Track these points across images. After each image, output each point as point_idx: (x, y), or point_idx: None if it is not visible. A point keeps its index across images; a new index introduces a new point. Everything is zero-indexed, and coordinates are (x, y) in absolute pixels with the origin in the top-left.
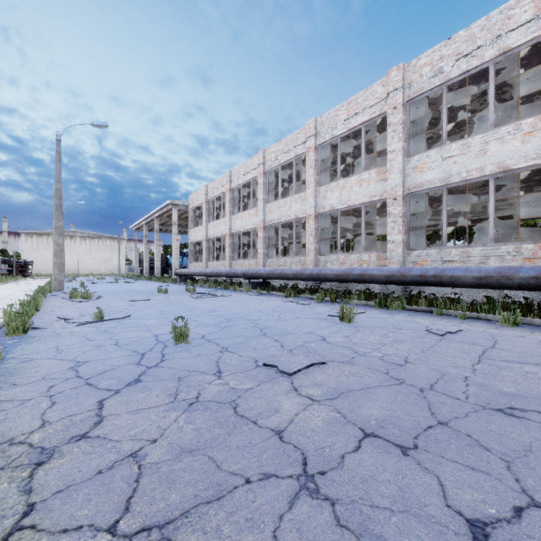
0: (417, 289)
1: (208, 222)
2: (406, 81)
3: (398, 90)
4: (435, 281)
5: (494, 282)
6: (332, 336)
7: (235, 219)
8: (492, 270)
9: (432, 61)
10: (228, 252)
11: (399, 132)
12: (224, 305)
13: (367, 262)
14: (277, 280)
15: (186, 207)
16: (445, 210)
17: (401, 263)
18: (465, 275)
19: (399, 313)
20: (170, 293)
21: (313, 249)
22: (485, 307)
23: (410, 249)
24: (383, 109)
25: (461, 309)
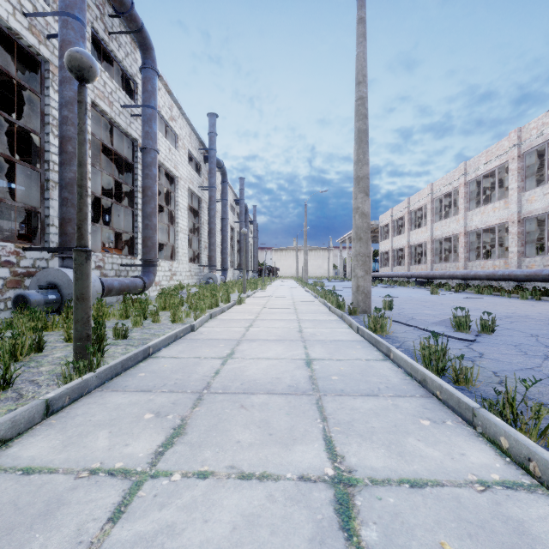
0: (528, 285)
1: (393, 237)
2: (521, 139)
3: (515, 147)
4: (508, 278)
5: (532, 278)
6: (414, 296)
7: (412, 234)
8: (532, 272)
9: (537, 126)
10: (407, 259)
11: (515, 176)
12: (386, 290)
13: (498, 266)
14: (440, 280)
15: (377, 225)
16: (547, 230)
17: (517, 267)
18: (520, 274)
19: (481, 295)
20: None
21: (462, 257)
22: (530, 292)
23: (525, 257)
24: (508, 158)
25: (520, 294)
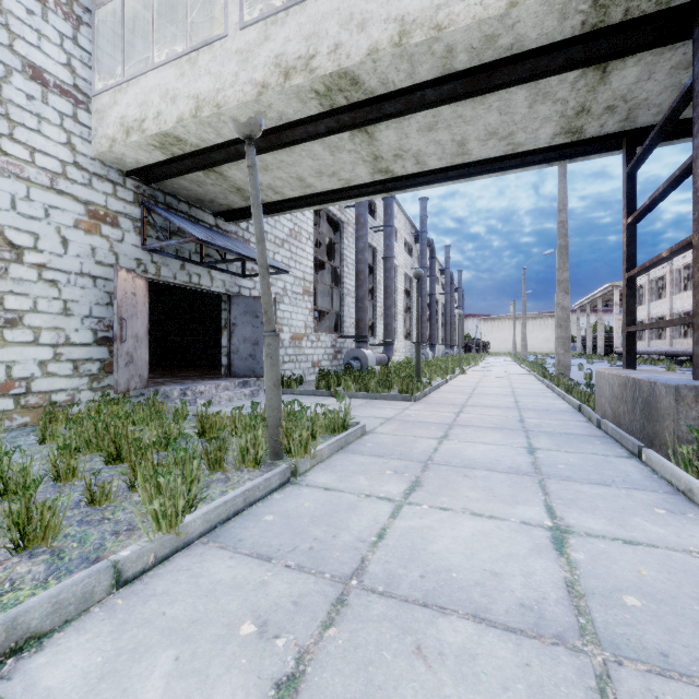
0: None
1: (650, 302)
2: None
3: None
4: None
5: None
6: None
7: (674, 300)
8: None
9: None
10: (667, 331)
11: None
12: None
13: None
14: None
15: None
16: None
17: None
18: None
19: None
20: (595, 364)
21: None
22: None
23: None
24: None
25: None
